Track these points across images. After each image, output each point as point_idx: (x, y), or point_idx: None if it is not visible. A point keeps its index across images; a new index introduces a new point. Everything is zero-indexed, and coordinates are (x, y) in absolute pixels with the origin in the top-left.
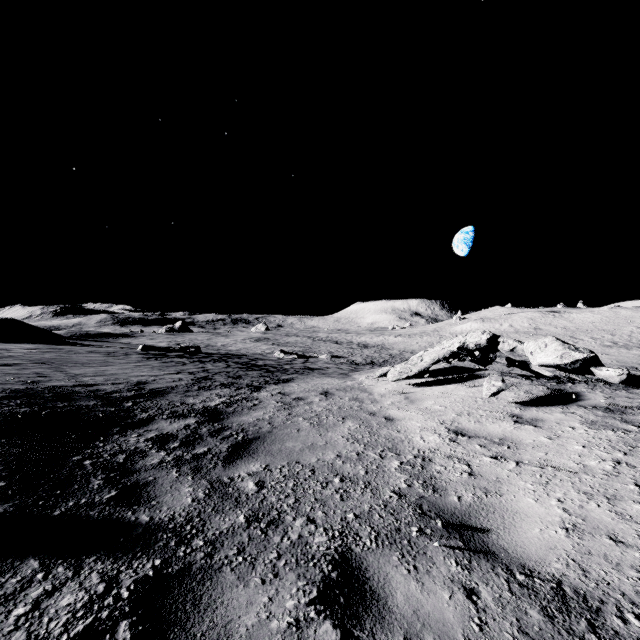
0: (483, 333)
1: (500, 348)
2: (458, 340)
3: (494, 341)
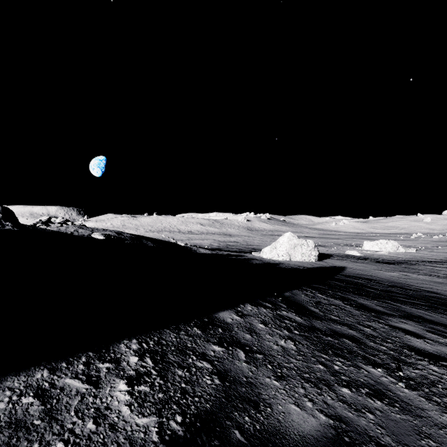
0: (47, 216)
1: (52, 220)
2: (39, 218)
3: (50, 219)
